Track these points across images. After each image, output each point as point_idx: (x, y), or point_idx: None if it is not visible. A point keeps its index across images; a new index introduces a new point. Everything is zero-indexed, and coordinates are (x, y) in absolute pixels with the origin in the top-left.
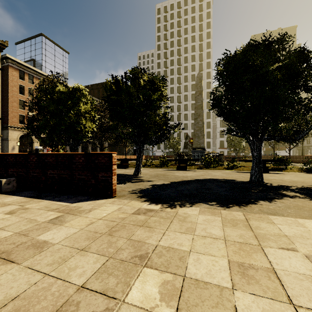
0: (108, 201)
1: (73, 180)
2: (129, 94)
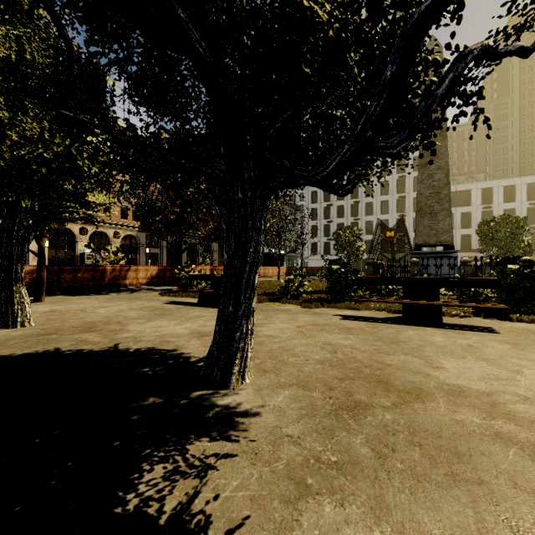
0: None
1: None
2: None
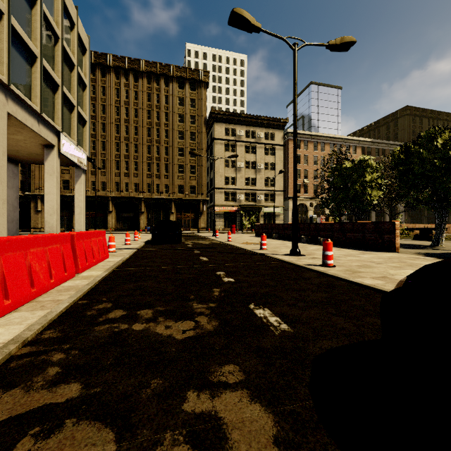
0: (391, 253)
1: (365, 240)
2: (423, 158)
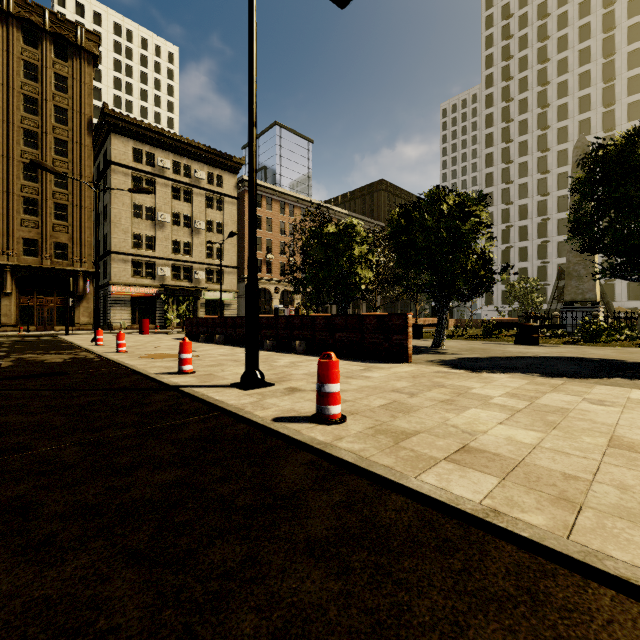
0: (405, 365)
1: (364, 343)
2: (425, 227)
